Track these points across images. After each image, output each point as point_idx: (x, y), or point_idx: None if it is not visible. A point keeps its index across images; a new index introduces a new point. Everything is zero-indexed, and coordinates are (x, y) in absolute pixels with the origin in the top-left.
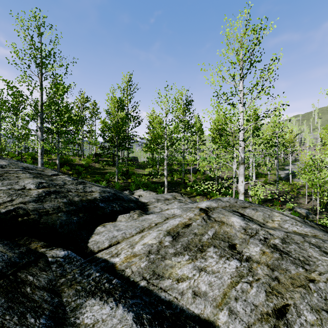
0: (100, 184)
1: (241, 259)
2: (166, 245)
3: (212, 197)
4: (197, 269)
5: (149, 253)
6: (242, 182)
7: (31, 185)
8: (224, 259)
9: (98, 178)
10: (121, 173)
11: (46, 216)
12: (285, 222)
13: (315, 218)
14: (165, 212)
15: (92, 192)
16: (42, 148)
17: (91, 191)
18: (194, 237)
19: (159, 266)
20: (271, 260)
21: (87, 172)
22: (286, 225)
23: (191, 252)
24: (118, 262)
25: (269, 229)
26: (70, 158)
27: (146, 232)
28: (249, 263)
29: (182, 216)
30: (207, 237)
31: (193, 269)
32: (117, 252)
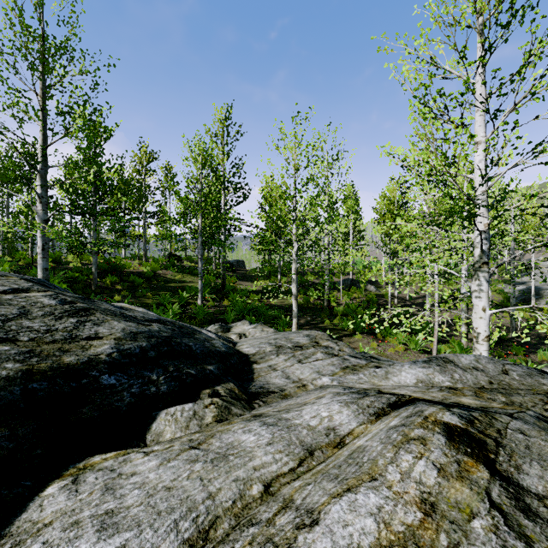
0: (168, 309)
1: None
2: None
3: (387, 337)
4: None
5: None
6: (484, 310)
7: None
8: None
9: (165, 298)
10: (211, 290)
11: None
12: None
13: None
14: (301, 418)
15: (94, 339)
16: (44, 238)
17: (93, 336)
18: None
19: None
20: None
21: (150, 287)
22: None
23: None
24: None
25: None
26: (122, 262)
27: None
28: None
29: (383, 477)
30: None
31: None
32: None
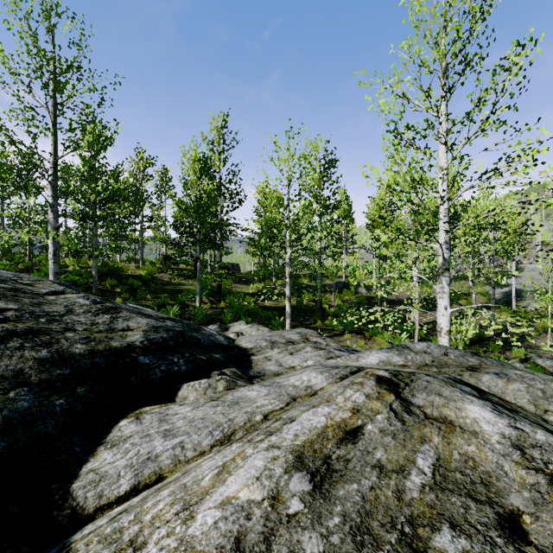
0: (168, 311)
1: None
2: (293, 512)
3: (374, 336)
4: None
5: (238, 550)
6: (446, 308)
7: None
8: None
9: (165, 300)
10: (208, 292)
11: None
12: None
13: None
14: (289, 381)
15: (127, 330)
16: (55, 244)
17: (126, 328)
18: (379, 482)
19: None
20: None
21: (148, 290)
22: None
23: None
24: None
25: None
26: (120, 265)
27: (237, 448)
28: None
29: (334, 400)
30: (418, 481)
31: None
32: (136, 538)
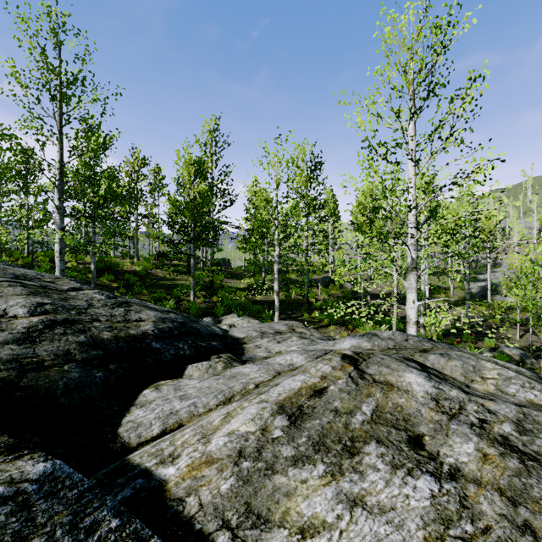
0: (164, 305)
1: (439, 472)
2: (276, 436)
3: (356, 328)
4: (345, 502)
5: (241, 456)
6: (414, 302)
7: (19, 308)
8: (402, 474)
9: (161, 295)
10: (200, 287)
11: (35, 371)
12: (509, 381)
13: (537, 365)
14: (275, 360)
15: (140, 321)
16: (62, 243)
17: (138, 319)
18: (334, 419)
19: (261, 490)
20: (506, 476)
21: (144, 285)
22: (512, 388)
23: (329, 455)
24: (173, 477)
25: (484, 400)
26: (115, 261)
27: (237, 404)
28: (458, 483)
29: (308, 371)
30: (361, 419)
31: (337, 500)
32: (173, 453)
